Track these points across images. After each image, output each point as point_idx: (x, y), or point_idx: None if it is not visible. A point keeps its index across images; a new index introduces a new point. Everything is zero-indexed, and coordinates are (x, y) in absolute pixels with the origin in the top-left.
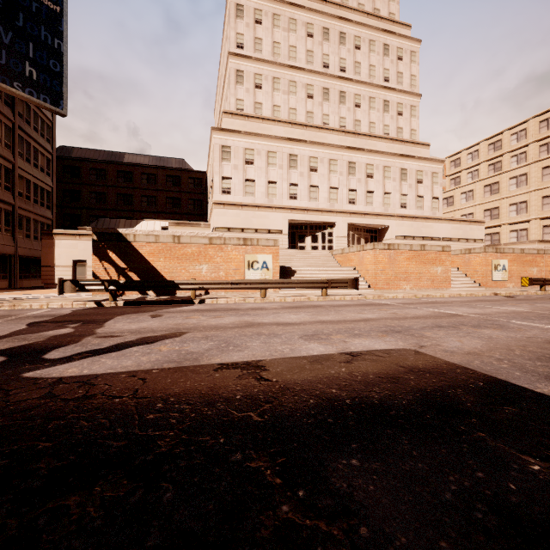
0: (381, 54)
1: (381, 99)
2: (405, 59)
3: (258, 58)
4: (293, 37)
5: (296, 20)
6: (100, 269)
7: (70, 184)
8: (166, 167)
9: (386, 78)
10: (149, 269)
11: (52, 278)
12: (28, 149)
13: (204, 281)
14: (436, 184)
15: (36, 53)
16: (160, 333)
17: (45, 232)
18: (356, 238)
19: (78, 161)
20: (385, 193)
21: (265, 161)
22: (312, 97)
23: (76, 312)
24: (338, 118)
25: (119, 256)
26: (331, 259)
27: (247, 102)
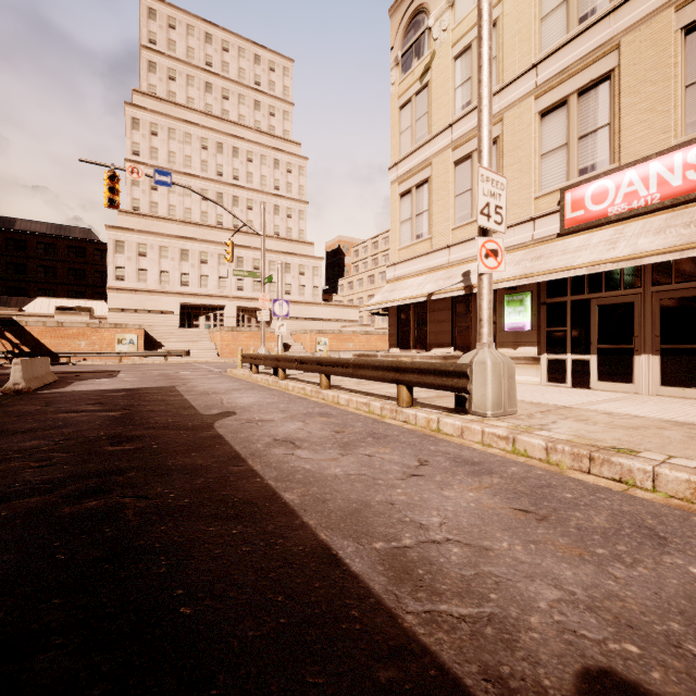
0: (272, 167)
1: (273, 204)
2: (294, 172)
3: (154, 165)
4: (189, 148)
5: (192, 134)
6: None
7: None
8: (68, 237)
9: (276, 187)
10: (38, 344)
11: None
12: None
13: (77, 352)
14: (317, 276)
15: None
16: None
17: None
18: (247, 318)
19: None
20: (271, 282)
21: (158, 254)
22: (207, 200)
23: None
24: (231, 218)
25: (14, 336)
26: (206, 336)
27: (143, 201)
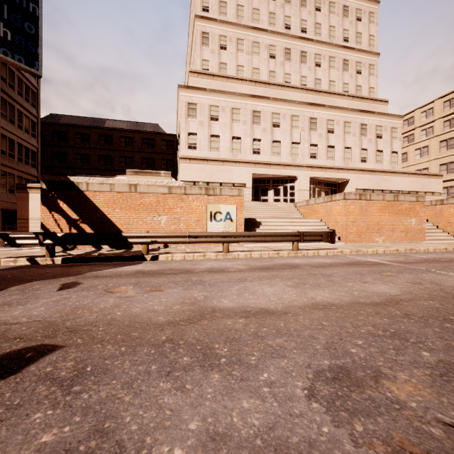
0: (340, 15)
1: (341, 58)
2: (363, 20)
3: (222, 20)
4: (256, 0)
5: None
6: (49, 220)
7: (58, 147)
8: (141, 130)
9: (345, 38)
10: (103, 220)
11: (27, 229)
12: (12, 111)
13: (158, 234)
14: (395, 139)
15: (11, 15)
16: None
17: (20, 186)
18: (316, 191)
19: (65, 126)
20: (345, 148)
21: (229, 118)
22: (274, 57)
23: None
24: (299, 77)
25: (71, 206)
26: (295, 210)
27: (212, 63)
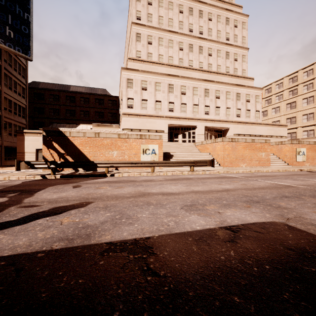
0: (224, 24)
1: (224, 51)
2: (238, 27)
3: (149, 25)
4: (171, 13)
5: (173, 2)
6: (47, 154)
7: (38, 104)
8: (95, 93)
9: (227, 38)
10: (79, 154)
11: (23, 159)
12: (10, 81)
13: (114, 162)
14: (258, 102)
15: (13, 21)
16: (71, 203)
17: (19, 131)
18: (209, 135)
19: (43, 90)
20: (227, 108)
21: (153, 88)
22: (182, 50)
23: (24, 183)
24: (198, 62)
25: (60, 145)
26: (194, 148)
27: (142, 53)
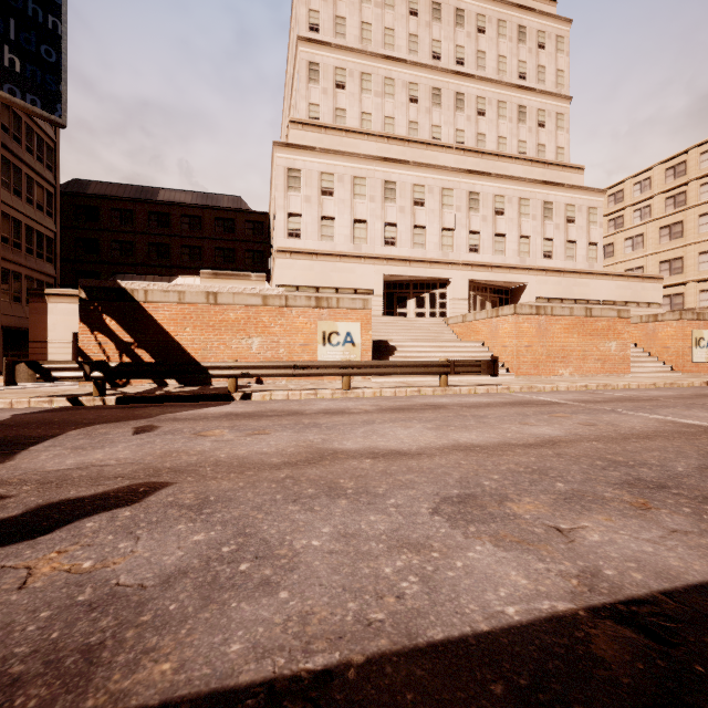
0: (514, 40)
1: (515, 103)
2: (548, 47)
3: (339, 44)
4: (389, 15)
5: None
6: (91, 344)
7: (84, 230)
8: (215, 206)
9: (521, 74)
10: (168, 344)
11: (44, 357)
12: (18, 177)
13: (251, 363)
14: (593, 224)
15: (20, 34)
16: (101, 488)
17: (34, 292)
18: (479, 301)
19: (96, 198)
20: (521, 237)
21: (349, 191)
22: (416, 101)
23: (15, 418)
24: (453, 130)
25: (122, 324)
26: (446, 330)
27: (323, 108)
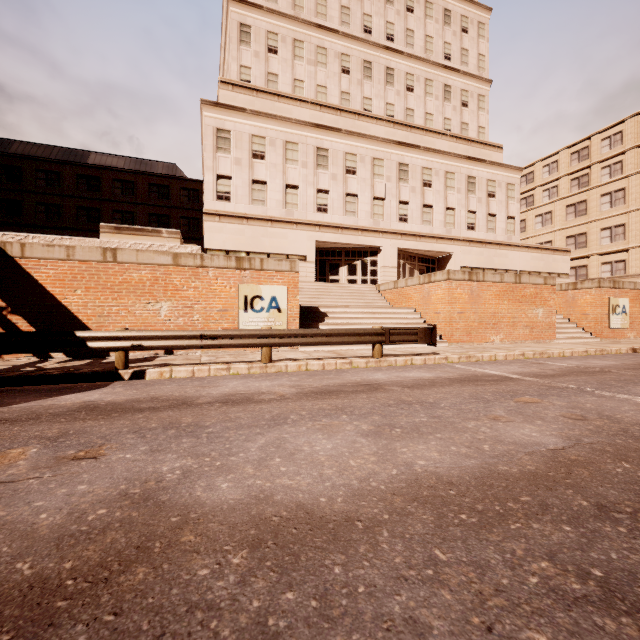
0: (440, 22)
1: (441, 82)
2: (471, 32)
3: (272, 8)
4: None
5: None
6: None
7: (5, 191)
8: (148, 172)
9: (447, 55)
10: (53, 309)
11: None
12: None
13: (144, 333)
14: (511, 199)
15: None
16: None
17: None
18: (408, 269)
19: (18, 158)
20: (447, 209)
21: (281, 156)
22: (348, 72)
23: None
24: (383, 103)
25: None
26: (378, 296)
27: (255, 71)
